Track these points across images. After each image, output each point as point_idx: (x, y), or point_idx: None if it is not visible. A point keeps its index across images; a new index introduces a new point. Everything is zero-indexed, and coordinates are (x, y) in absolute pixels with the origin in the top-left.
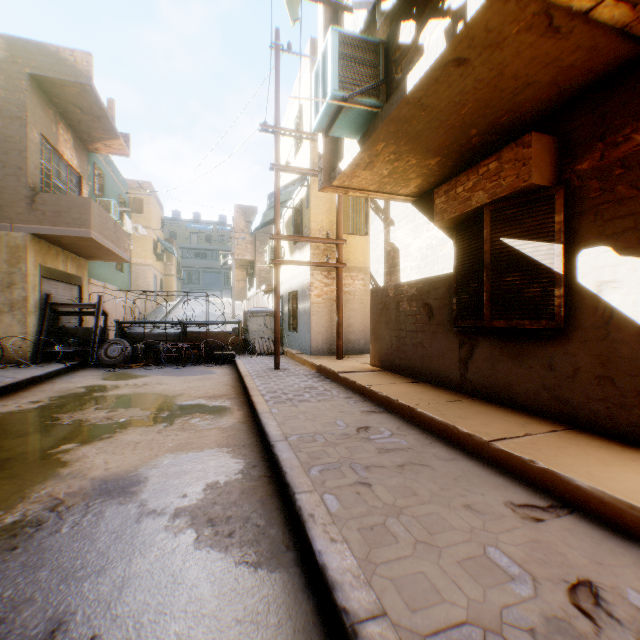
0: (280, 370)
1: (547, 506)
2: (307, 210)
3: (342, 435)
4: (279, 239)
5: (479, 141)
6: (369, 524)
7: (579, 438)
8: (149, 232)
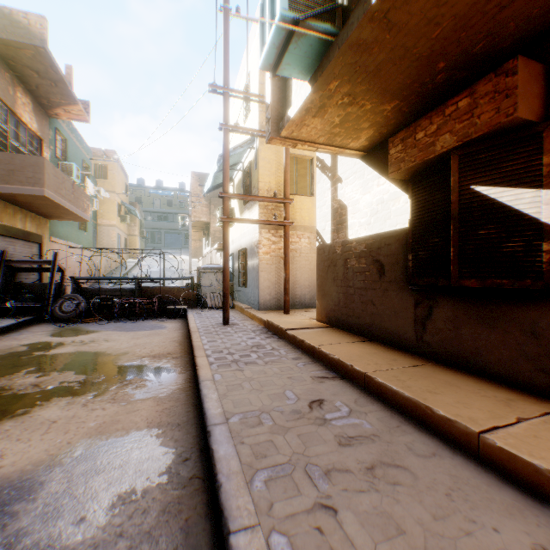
0: (229, 325)
1: None
2: (255, 171)
3: (293, 414)
4: (228, 197)
5: (444, 79)
6: None
7: None
8: (113, 196)
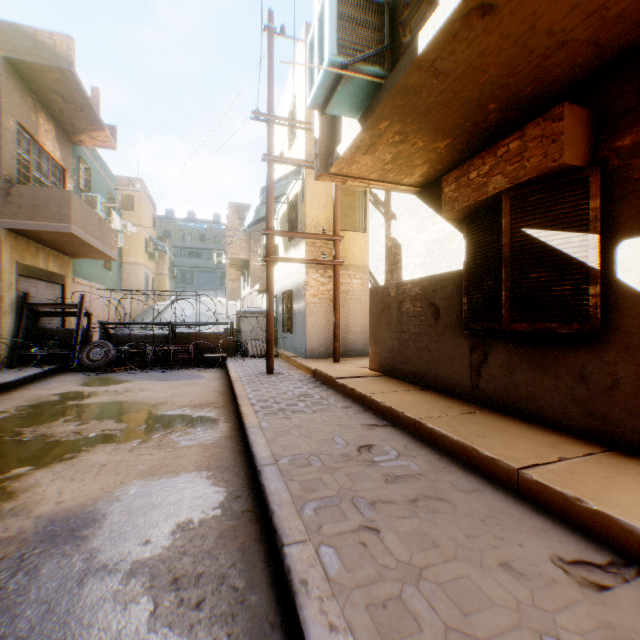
0: (273, 374)
1: (606, 563)
2: (302, 205)
3: (341, 456)
4: (272, 235)
5: (496, 119)
6: (380, 597)
7: (624, 464)
8: (140, 230)
